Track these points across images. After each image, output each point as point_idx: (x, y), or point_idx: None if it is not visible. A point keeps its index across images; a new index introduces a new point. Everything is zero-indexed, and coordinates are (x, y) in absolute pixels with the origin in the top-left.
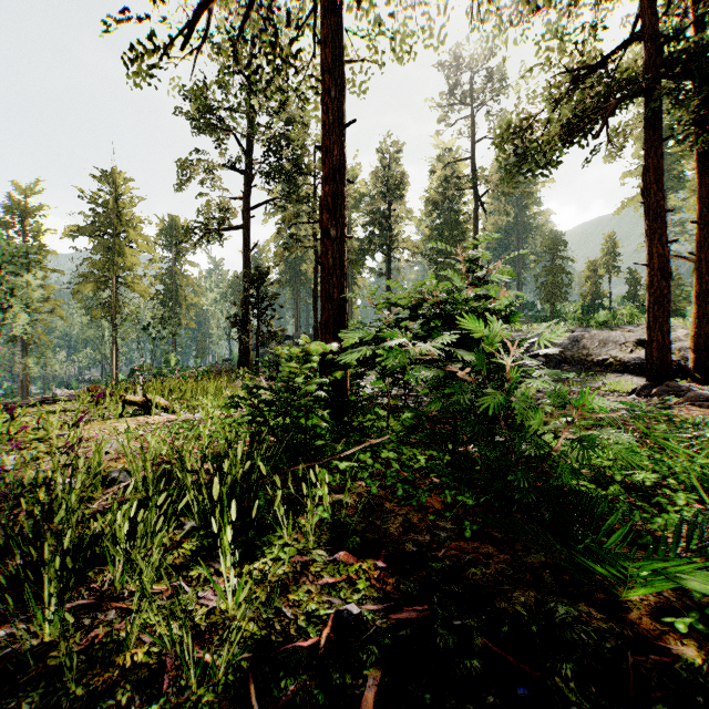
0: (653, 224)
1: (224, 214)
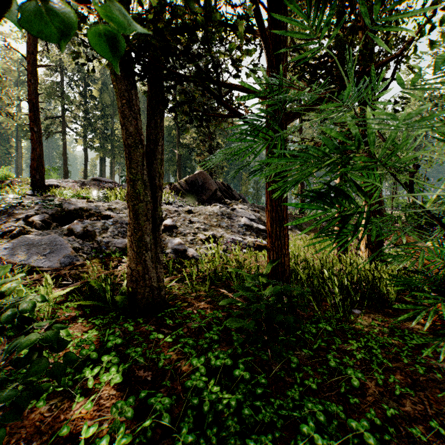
0: (64, 162)
1: None
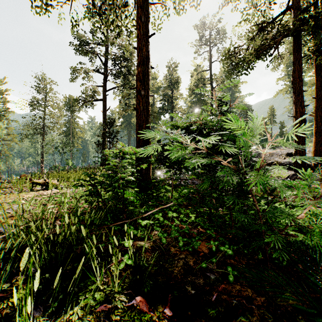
0: (297, 97)
1: (94, 93)
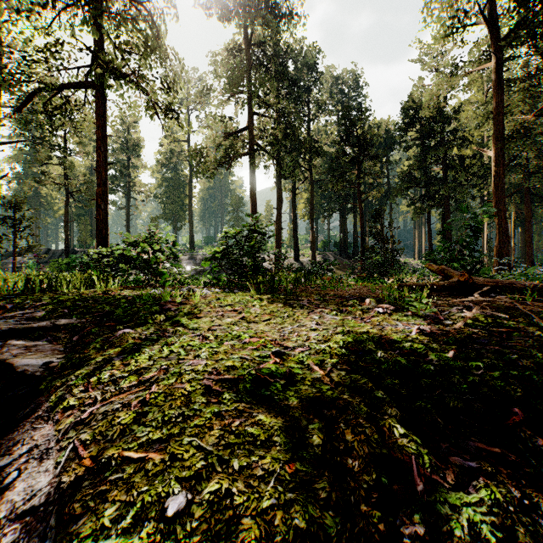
0: (253, 209)
1: None
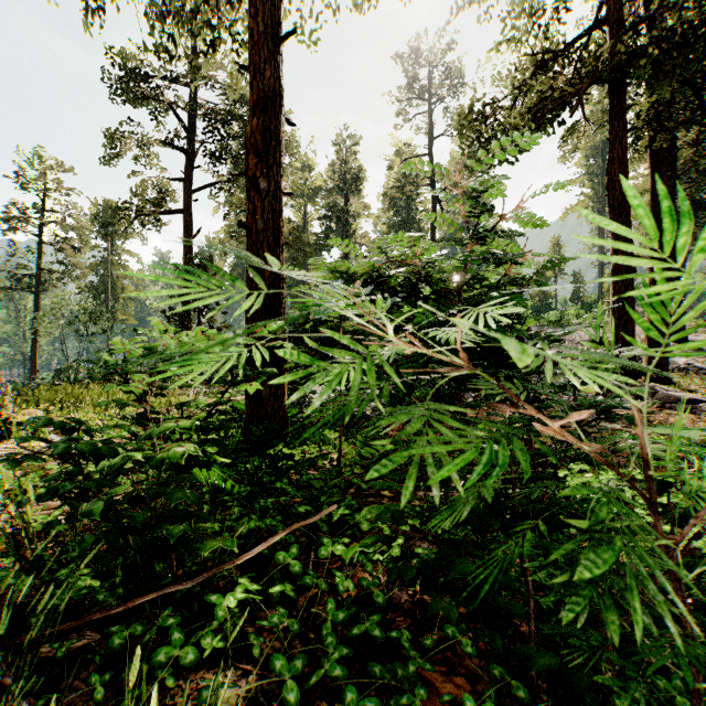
0: (618, 218)
1: (162, 196)
